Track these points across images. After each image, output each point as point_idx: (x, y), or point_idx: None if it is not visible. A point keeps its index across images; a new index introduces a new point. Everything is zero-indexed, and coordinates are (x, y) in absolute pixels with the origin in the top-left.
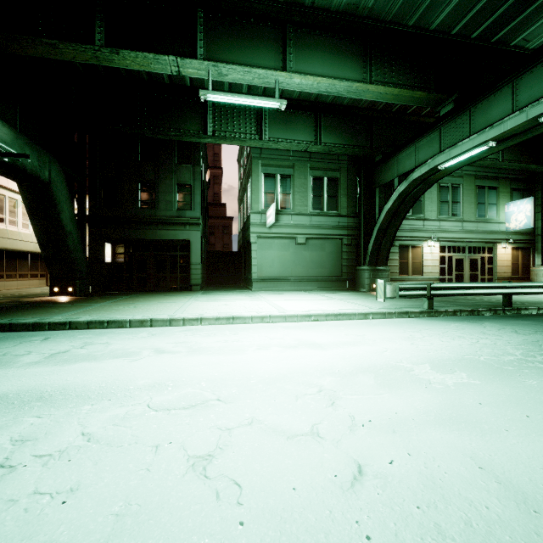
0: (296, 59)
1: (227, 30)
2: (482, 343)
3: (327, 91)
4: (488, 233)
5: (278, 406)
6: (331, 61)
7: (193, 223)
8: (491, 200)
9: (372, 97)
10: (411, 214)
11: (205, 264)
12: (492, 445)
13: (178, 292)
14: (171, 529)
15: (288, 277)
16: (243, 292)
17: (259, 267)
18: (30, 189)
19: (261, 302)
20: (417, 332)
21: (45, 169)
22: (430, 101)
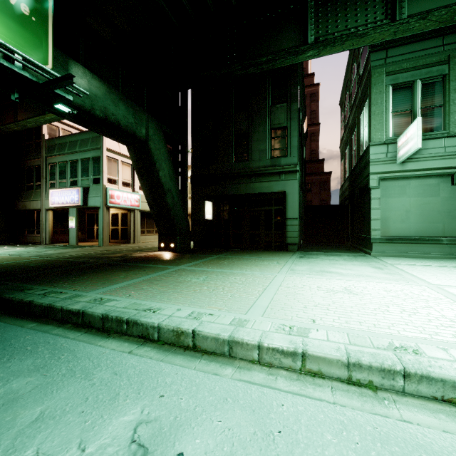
0: None
1: None
2: None
3: None
4: None
5: None
6: None
7: (288, 171)
8: None
9: None
10: None
11: (303, 220)
12: None
13: (272, 252)
14: None
15: (437, 236)
16: (359, 257)
17: (382, 222)
18: (135, 150)
19: (423, 290)
20: None
21: (142, 126)
22: None
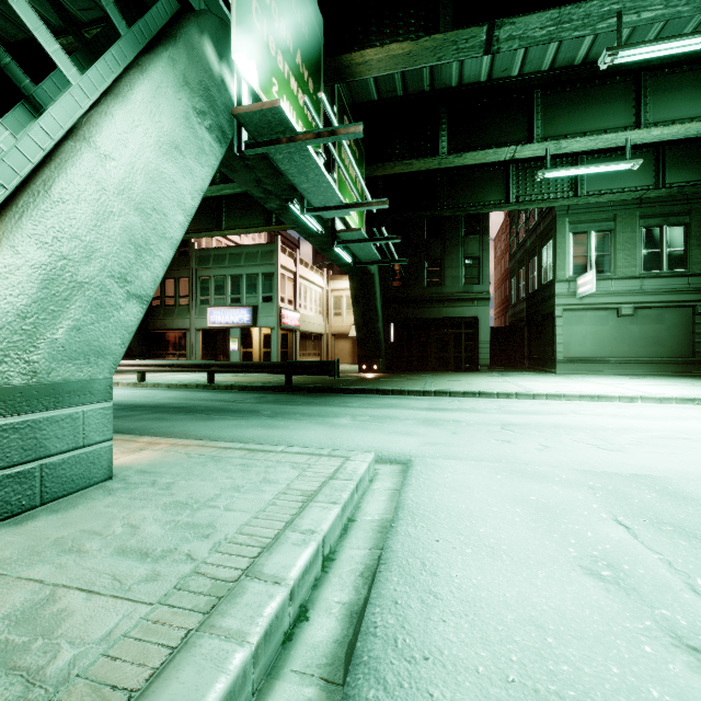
0: (654, 109)
1: (567, 102)
2: None
3: (697, 133)
4: None
5: None
6: None
7: (481, 298)
8: None
9: None
10: None
11: None
12: None
13: (468, 372)
14: None
15: (606, 357)
16: (547, 374)
17: (564, 346)
18: (357, 281)
19: (600, 385)
20: None
21: None
22: None
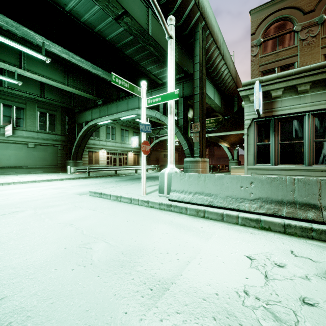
0: (28, 64)
1: None
2: (92, 182)
3: (46, 82)
4: (125, 148)
5: (23, 194)
6: (48, 70)
7: None
8: (126, 135)
9: (69, 90)
10: (94, 137)
11: None
12: (70, 191)
13: None
14: (5, 201)
15: (22, 166)
16: None
17: None
18: None
19: (5, 179)
20: (77, 182)
21: None
22: (94, 98)
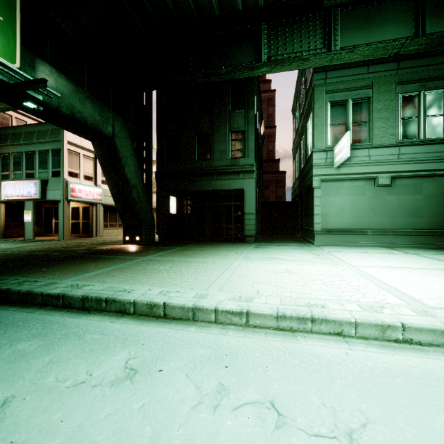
0: None
1: None
2: None
3: None
4: None
5: None
6: None
7: (246, 171)
8: None
9: None
10: None
11: (260, 214)
12: None
13: (231, 243)
14: None
15: (364, 228)
16: (304, 246)
17: (323, 217)
18: (100, 146)
19: (343, 269)
20: None
21: (108, 124)
22: None
